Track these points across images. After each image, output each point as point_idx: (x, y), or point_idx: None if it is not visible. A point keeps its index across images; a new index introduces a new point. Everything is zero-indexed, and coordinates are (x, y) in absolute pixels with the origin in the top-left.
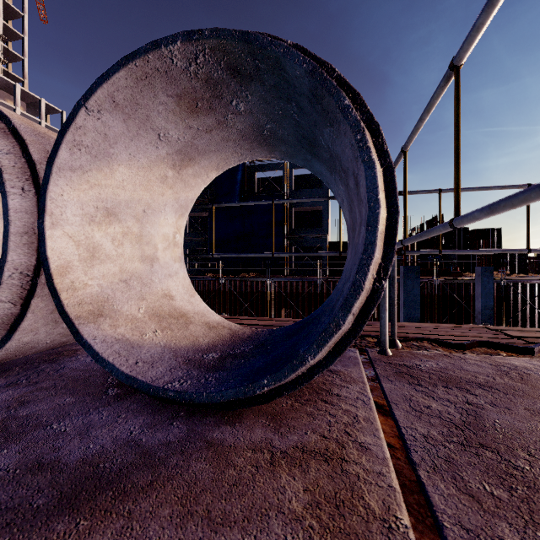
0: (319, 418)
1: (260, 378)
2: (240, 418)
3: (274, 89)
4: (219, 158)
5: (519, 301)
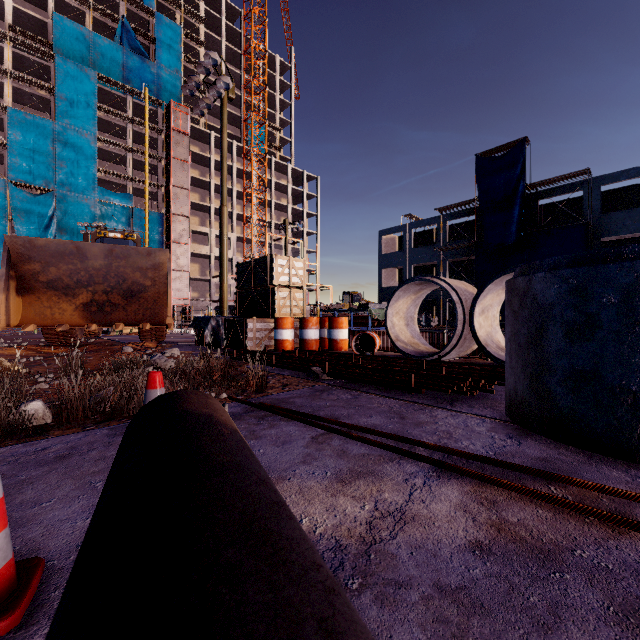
0: None
1: None
2: None
3: None
4: None
5: None
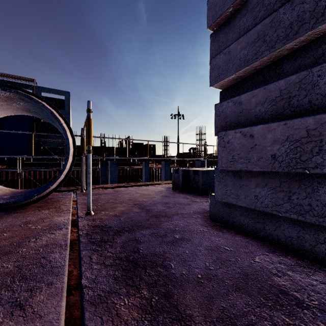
0: (54, 204)
1: (34, 194)
2: (25, 208)
3: (38, 107)
4: (3, 112)
5: (159, 176)
